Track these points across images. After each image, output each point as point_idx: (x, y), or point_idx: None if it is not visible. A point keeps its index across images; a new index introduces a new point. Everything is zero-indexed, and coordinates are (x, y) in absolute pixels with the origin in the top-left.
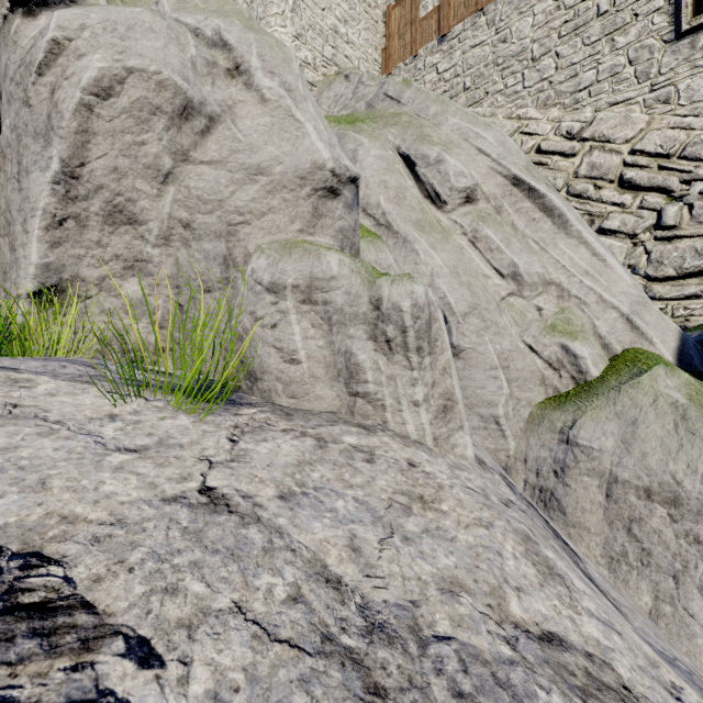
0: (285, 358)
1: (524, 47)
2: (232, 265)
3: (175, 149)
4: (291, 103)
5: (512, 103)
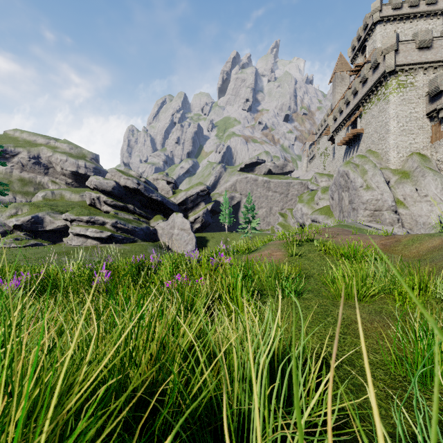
0: (385, 222)
1: None
2: (381, 214)
3: (375, 203)
4: (387, 198)
5: None
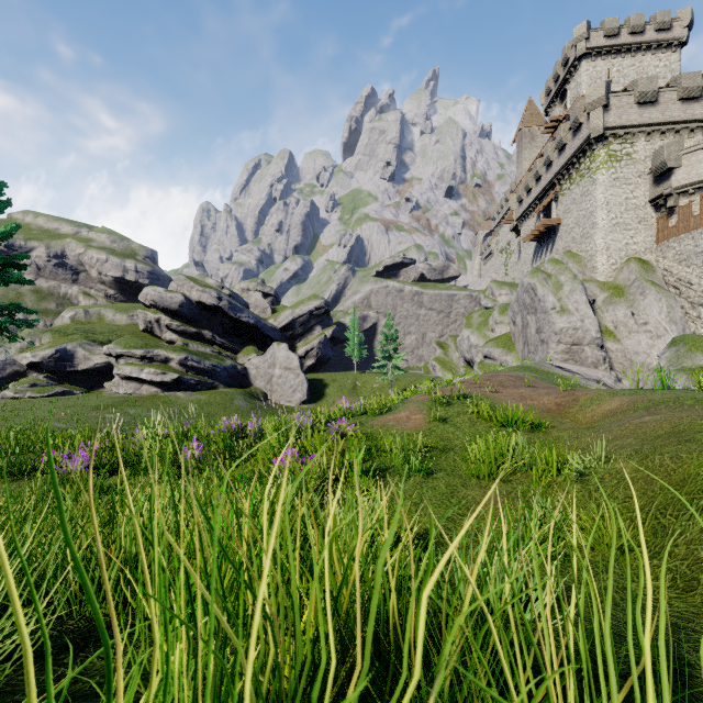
0: (587, 362)
1: (702, 251)
2: (581, 349)
3: (572, 334)
4: (590, 326)
5: (699, 270)
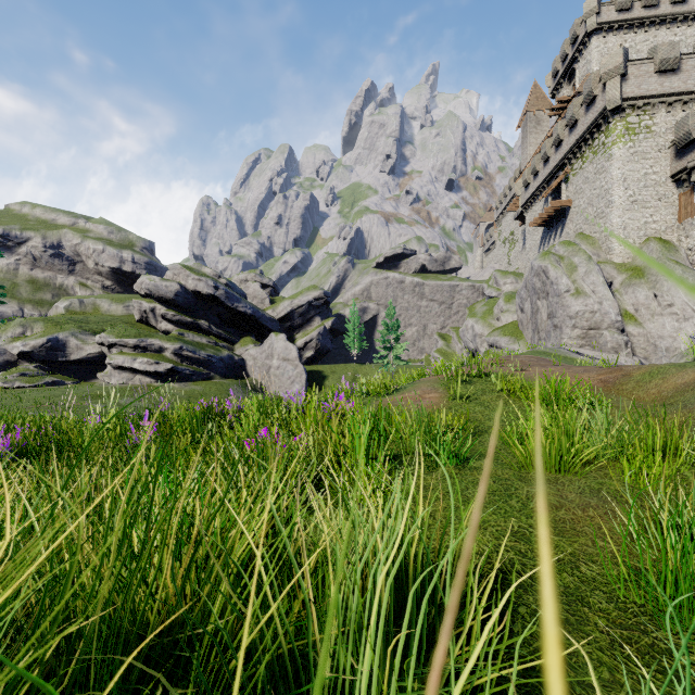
0: (606, 347)
1: None
2: (599, 334)
3: (589, 317)
4: (609, 308)
5: None
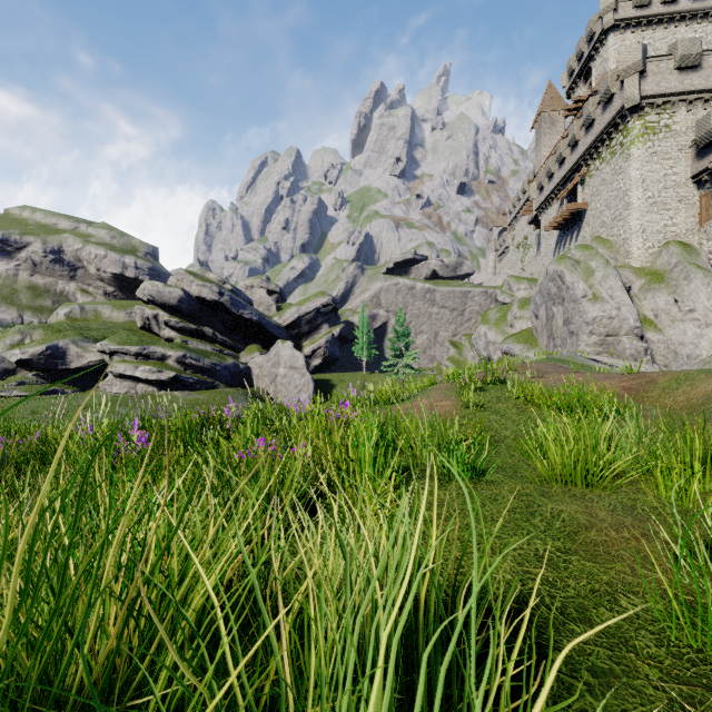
0: (625, 354)
1: None
2: (617, 341)
3: (607, 323)
4: (628, 314)
5: None
